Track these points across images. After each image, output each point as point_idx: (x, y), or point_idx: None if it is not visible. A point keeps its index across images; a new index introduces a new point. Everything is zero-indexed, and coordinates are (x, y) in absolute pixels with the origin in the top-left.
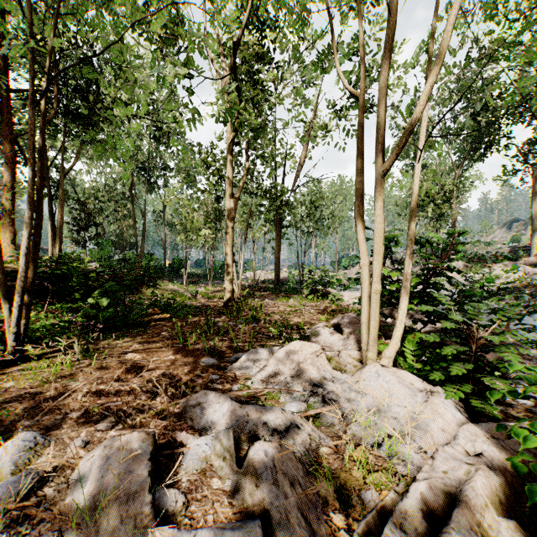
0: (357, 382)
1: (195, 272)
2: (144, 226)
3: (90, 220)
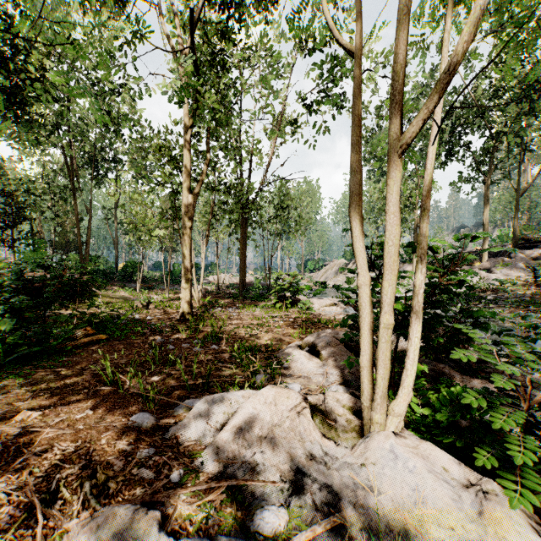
0: (362, 465)
1: (152, 275)
2: (90, 224)
3: (20, 215)
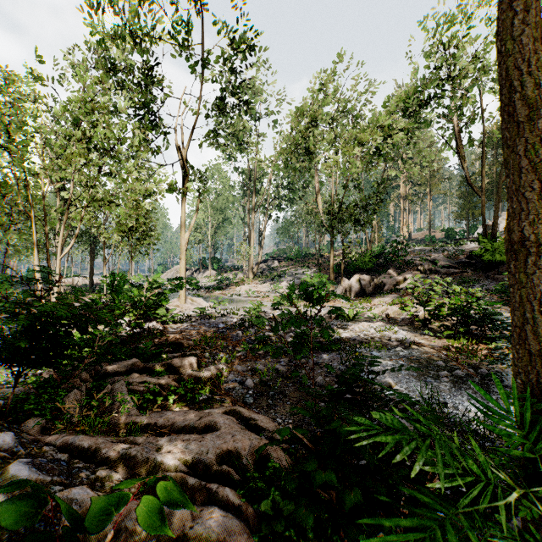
0: None
1: None
2: None
3: None
